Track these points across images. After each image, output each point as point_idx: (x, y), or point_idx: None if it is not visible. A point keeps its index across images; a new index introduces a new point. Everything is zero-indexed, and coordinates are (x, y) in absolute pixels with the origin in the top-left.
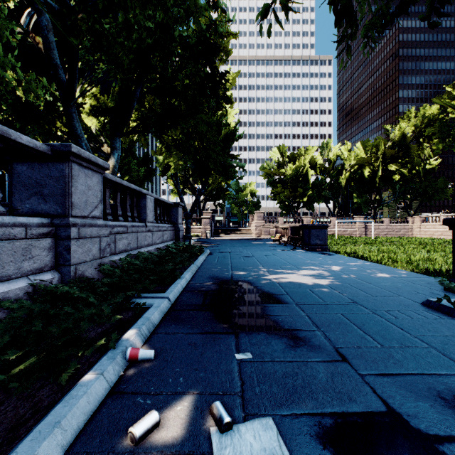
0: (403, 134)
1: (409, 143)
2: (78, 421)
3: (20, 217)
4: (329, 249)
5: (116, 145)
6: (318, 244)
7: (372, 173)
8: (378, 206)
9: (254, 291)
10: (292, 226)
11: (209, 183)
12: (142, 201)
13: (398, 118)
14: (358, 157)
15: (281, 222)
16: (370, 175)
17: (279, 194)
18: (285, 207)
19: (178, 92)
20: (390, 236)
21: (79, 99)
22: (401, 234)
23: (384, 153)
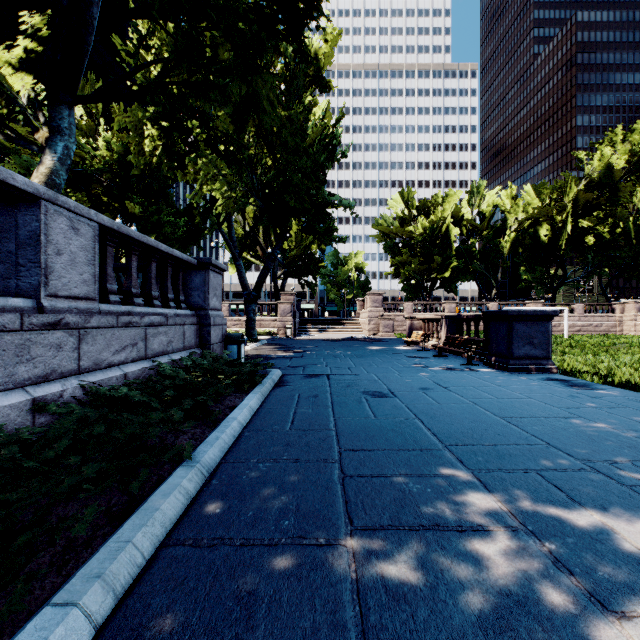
0: (609, 166)
1: (618, 183)
2: None
3: None
4: (557, 368)
5: (60, 123)
6: (530, 355)
7: (552, 232)
8: (560, 286)
9: None
10: (451, 316)
11: (291, 246)
12: (26, 222)
13: (596, 143)
14: (529, 208)
15: (408, 310)
16: (548, 236)
17: (403, 266)
18: (412, 287)
19: (209, 7)
20: (585, 333)
21: (80, 110)
22: (603, 331)
23: (577, 198)
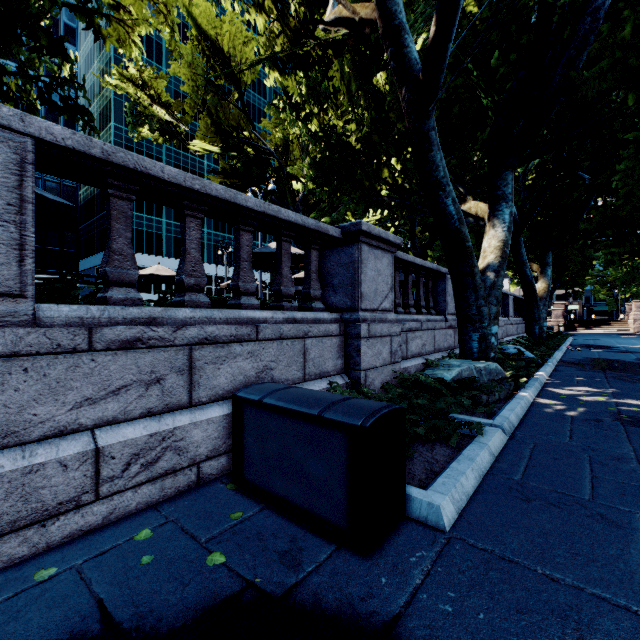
0: None
1: None
2: (565, 348)
3: (521, 318)
4: None
5: None
6: None
7: None
8: None
9: (605, 346)
10: None
11: None
12: None
13: None
14: None
15: None
16: None
17: None
18: None
19: None
20: None
21: None
22: None
23: None
